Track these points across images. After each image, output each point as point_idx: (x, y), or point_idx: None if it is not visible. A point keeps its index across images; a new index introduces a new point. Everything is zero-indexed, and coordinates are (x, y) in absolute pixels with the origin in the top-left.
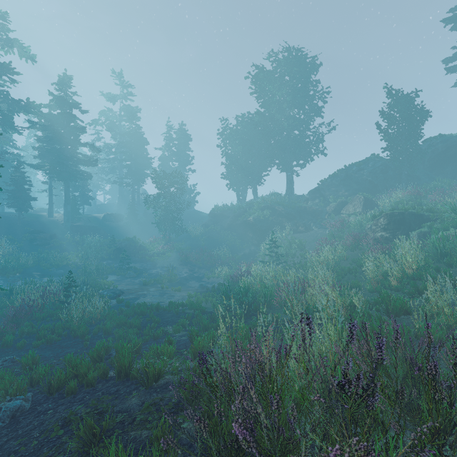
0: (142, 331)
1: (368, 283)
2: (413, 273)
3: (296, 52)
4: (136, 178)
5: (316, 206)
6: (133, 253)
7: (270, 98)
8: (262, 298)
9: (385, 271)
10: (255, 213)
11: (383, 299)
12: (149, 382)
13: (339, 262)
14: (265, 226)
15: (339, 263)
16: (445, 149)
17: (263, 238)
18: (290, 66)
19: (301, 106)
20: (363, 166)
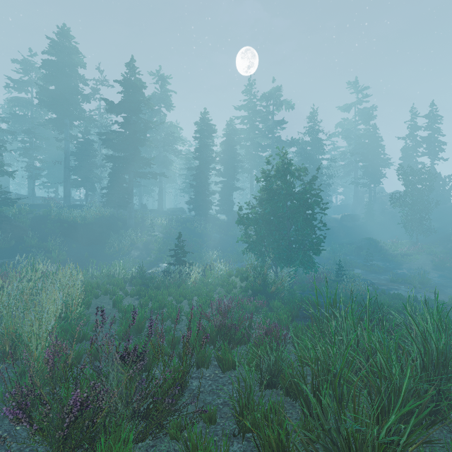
0: None
1: None
2: None
3: None
4: (372, 179)
5: None
6: (373, 252)
7: None
8: None
9: None
10: None
11: None
12: None
13: None
14: None
15: None
16: None
17: None
18: None
19: None
20: None
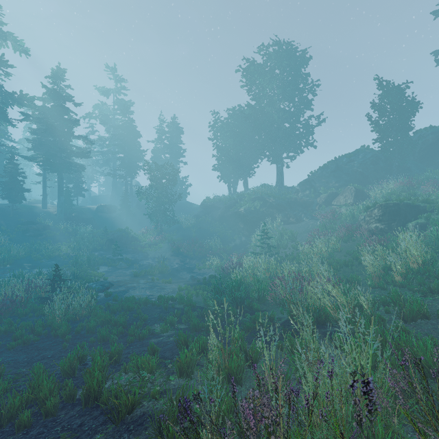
0: (128, 330)
1: (369, 278)
2: (419, 268)
3: (286, 46)
4: (128, 170)
5: (307, 197)
6: (125, 244)
7: (260, 91)
8: (255, 294)
9: (386, 265)
10: (246, 205)
11: (395, 300)
12: (120, 417)
13: (333, 254)
14: (256, 217)
15: (333, 255)
16: (436, 140)
17: (254, 229)
18: (281, 59)
19: (291, 98)
20: (353, 158)
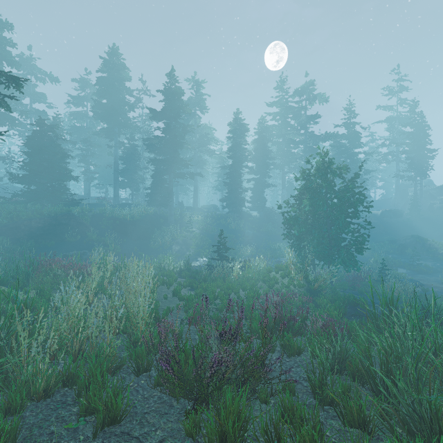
0: None
1: None
2: None
3: None
4: (418, 171)
5: None
6: (420, 251)
7: None
8: None
9: None
10: None
11: None
12: None
13: None
14: None
15: None
16: None
17: None
18: None
19: None
20: None
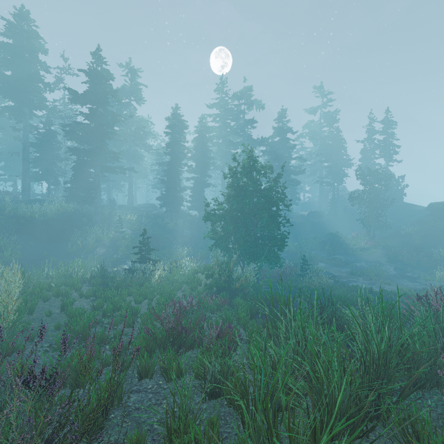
0: None
1: None
2: None
3: None
4: (335, 178)
5: None
6: (336, 247)
7: None
8: None
9: None
10: None
11: None
12: None
13: None
14: None
15: None
16: None
17: None
18: None
19: None
20: None
